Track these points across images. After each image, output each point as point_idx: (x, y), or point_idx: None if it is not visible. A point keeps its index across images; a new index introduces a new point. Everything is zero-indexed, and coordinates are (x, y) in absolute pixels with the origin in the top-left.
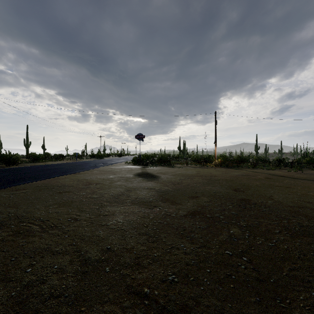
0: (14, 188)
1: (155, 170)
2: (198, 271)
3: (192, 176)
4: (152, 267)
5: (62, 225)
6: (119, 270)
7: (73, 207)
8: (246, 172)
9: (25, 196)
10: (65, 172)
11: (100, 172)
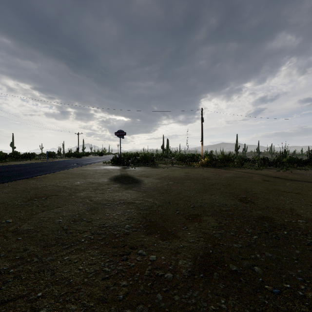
0: None
1: (137, 171)
2: None
3: (181, 179)
4: None
5: None
6: None
7: None
8: (237, 173)
9: None
10: (14, 177)
11: (66, 175)
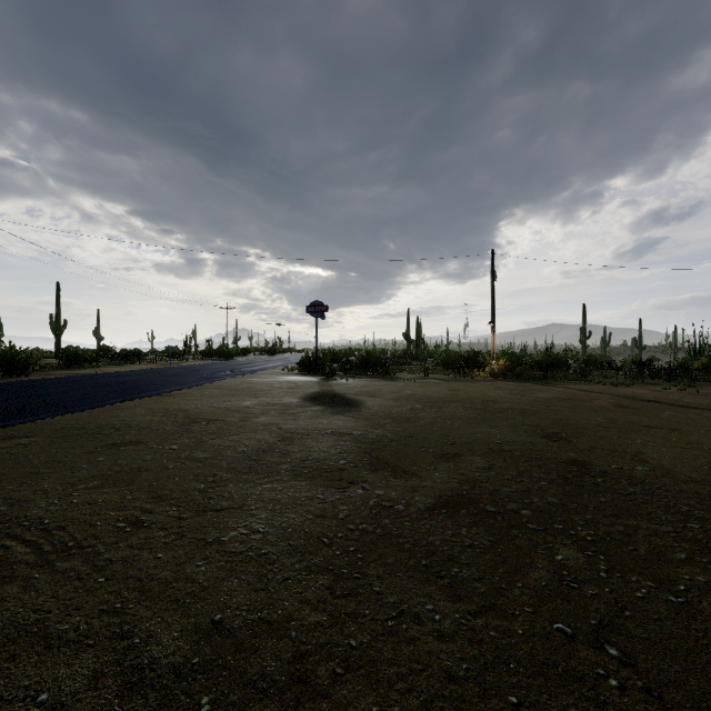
0: (4, 432)
1: (353, 386)
2: (483, 702)
3: (439, 401)
4: (343, 691)
5: (96, 544)
6: (243, 707)
7: (138, 487)
8: (565, 393)
9: (24, 455)
10: (137, 392)
11: (221, 392)
